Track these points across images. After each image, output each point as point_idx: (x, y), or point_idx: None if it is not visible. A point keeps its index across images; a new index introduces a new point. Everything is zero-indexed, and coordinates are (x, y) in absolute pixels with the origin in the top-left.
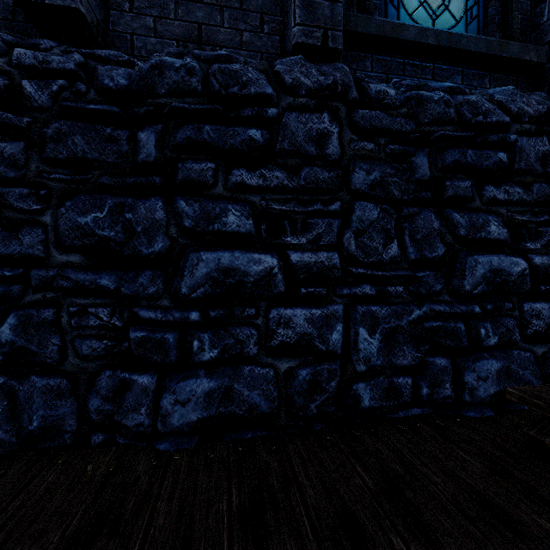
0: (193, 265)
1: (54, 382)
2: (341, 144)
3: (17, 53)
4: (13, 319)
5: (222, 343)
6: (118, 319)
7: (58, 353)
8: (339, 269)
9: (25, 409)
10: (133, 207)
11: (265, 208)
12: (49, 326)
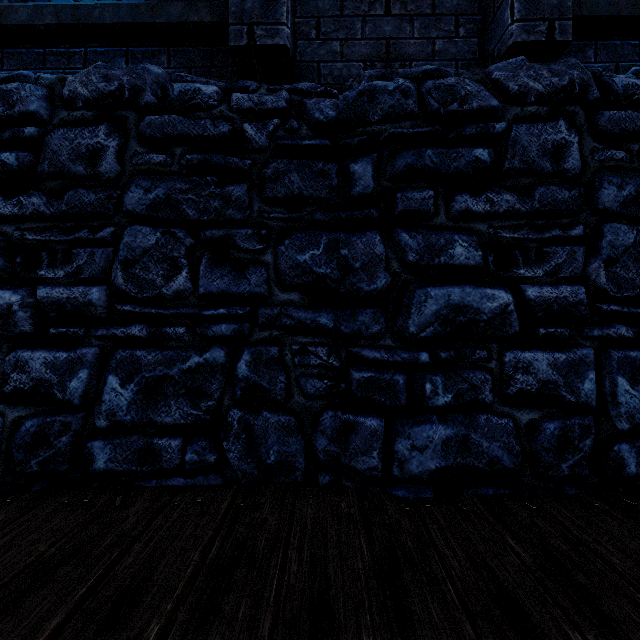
0: (421, 302)
1: (284, 419)
2: (581, 156)
3: (236, 98)
4: (247, 355)
5: (455, 387)
6: (335, 359)
7: (285, 391)
8: (587, 306)
9: (262, 443)
10: (347, 243)
11: (492, 237)
12: (275, 364)
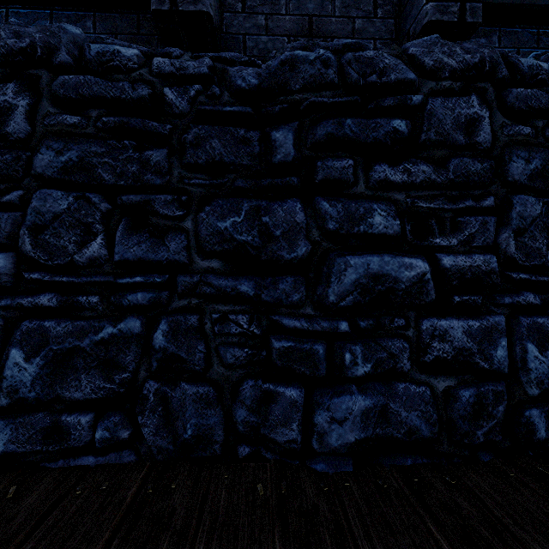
0: (341, 271)
1: (203, 390)
2: (491, 130)
3: (157, 62)
4: (164, 325)
5: (374, 356)
6: (256, 326)
7: (204, 360)
8: (498, 274)
9: (178, 416)
10: (269, 210)
11: (410, 206)
12: (194, 333)
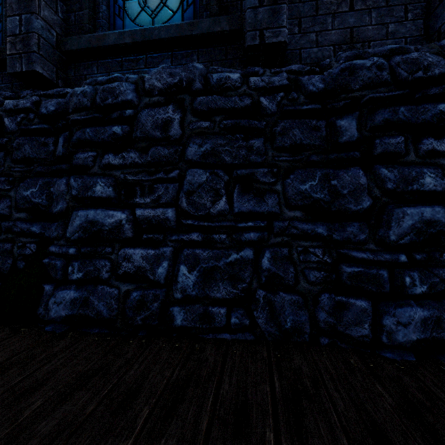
0: (399, 218)
1: (295, 298)
2: None
3: (253, 81)
4: (268, 254)
5: (429, 281)
6: (328, 257)
7: (294, 278)
8: None
9: (280, 314)
10: (336, 176)
11: None
12: (286, 260)
